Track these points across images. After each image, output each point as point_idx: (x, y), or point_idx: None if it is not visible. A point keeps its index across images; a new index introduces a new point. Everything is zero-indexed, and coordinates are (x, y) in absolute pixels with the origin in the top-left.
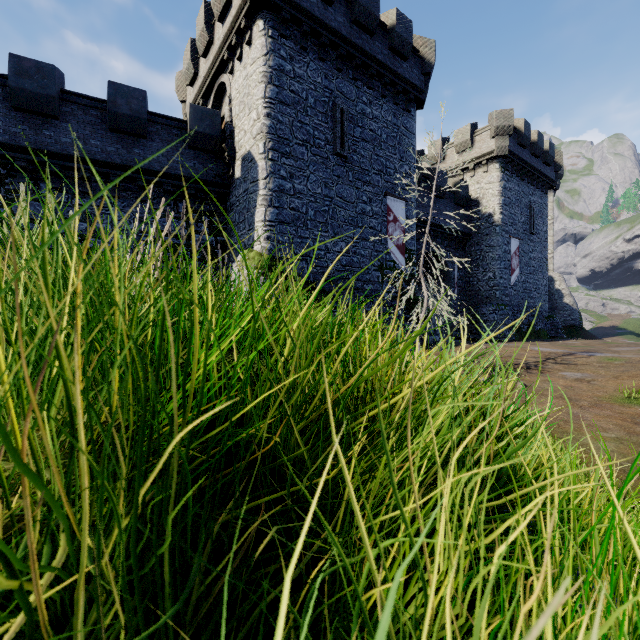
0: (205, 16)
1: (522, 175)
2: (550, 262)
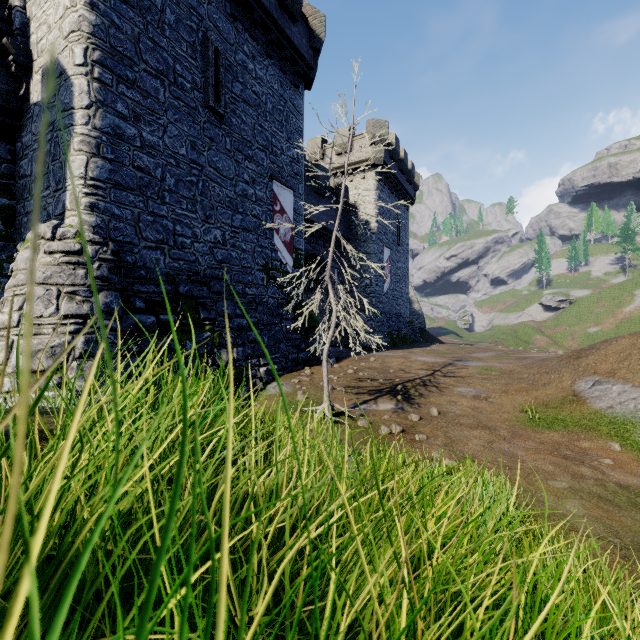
0: None
1: (392, 188)
2: None
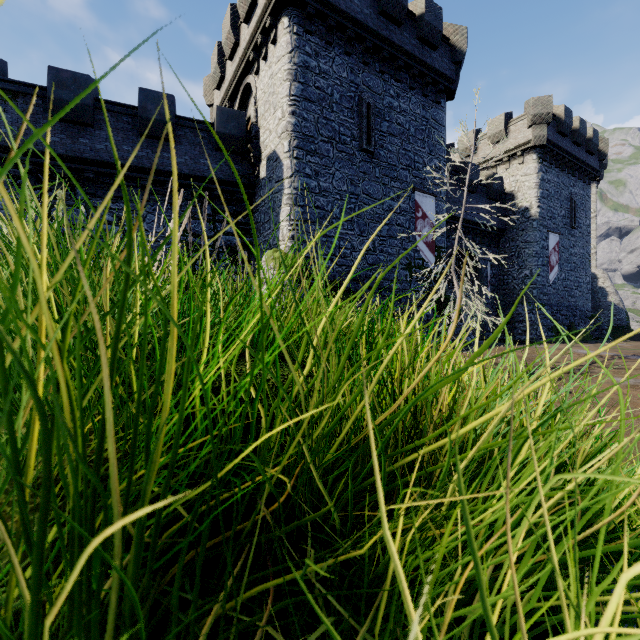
0: (231, 18)
1: (562, 165)
2: (592, 258)
